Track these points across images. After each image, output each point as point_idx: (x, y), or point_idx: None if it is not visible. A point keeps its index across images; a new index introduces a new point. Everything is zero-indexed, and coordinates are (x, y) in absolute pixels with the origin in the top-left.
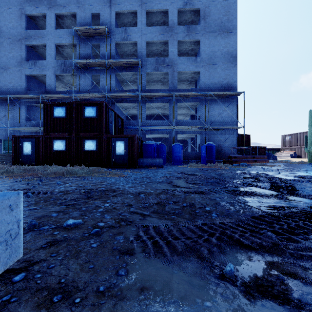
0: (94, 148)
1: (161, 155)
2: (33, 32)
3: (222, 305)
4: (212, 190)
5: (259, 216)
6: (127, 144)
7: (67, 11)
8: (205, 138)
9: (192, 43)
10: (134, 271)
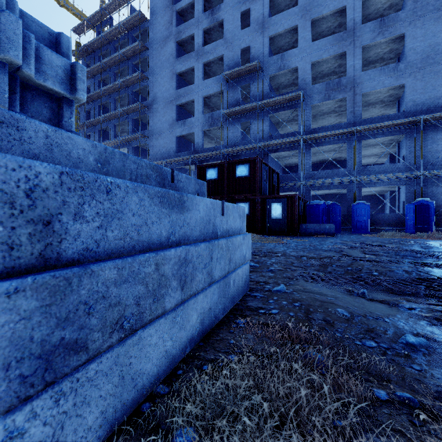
0: (247, 211)
1: (334, 219)
2: (182, 91)
3: (348, 298)
4: (393, 260)
5: (426, 278)
6: (286, 205)
7: (214, 57)
8: (415, 192)
9: (389, 41)
10: (298, 283)
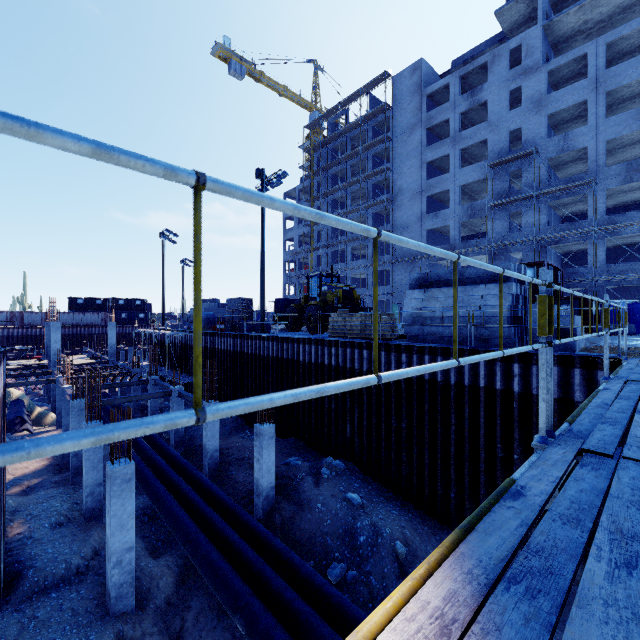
0: None
1: (636, 319)
2: (434, 181)
3: None
4: None
5: None
6: (577, 306)
7: (475, 142)
8: None
9: None
10: None
